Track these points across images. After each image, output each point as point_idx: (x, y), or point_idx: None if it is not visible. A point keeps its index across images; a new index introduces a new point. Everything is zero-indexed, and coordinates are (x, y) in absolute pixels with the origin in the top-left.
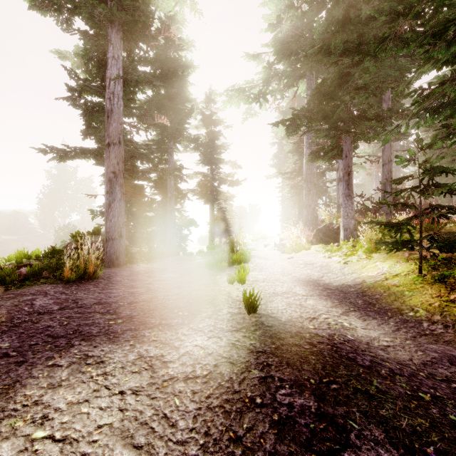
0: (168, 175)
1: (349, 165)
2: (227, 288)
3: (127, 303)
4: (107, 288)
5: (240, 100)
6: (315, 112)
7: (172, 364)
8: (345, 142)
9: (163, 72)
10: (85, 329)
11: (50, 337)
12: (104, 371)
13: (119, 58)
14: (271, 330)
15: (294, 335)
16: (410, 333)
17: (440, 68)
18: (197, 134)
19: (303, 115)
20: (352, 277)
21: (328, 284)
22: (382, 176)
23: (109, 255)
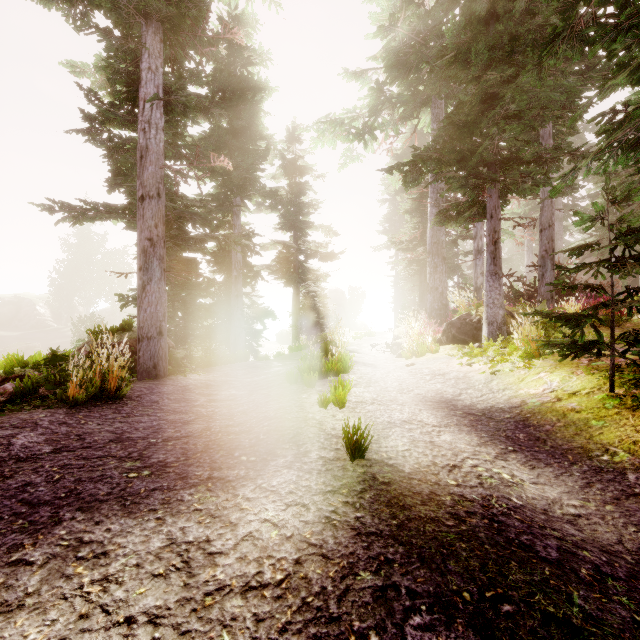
0: (232, 244)
1: (496, 230)
2: (318, 415)
3: (162, 440)
4: (135, 415)
5: (336, 138)
6: (446, 152)
7: (224, 558)
8: (490, 195)
9: (226, 96)
10: (88, 488)
11: (25, 504)
12: (104, 573)
13: (158, 71)
14: (388, 491)
15: (427, 500)
16: (609, 491)
17: (638, 82)
18: (275, 187)
19: (428, 157)
20: (505, 396)
21: (470, 407)
22: (540, 246)
23: (143, 362)
